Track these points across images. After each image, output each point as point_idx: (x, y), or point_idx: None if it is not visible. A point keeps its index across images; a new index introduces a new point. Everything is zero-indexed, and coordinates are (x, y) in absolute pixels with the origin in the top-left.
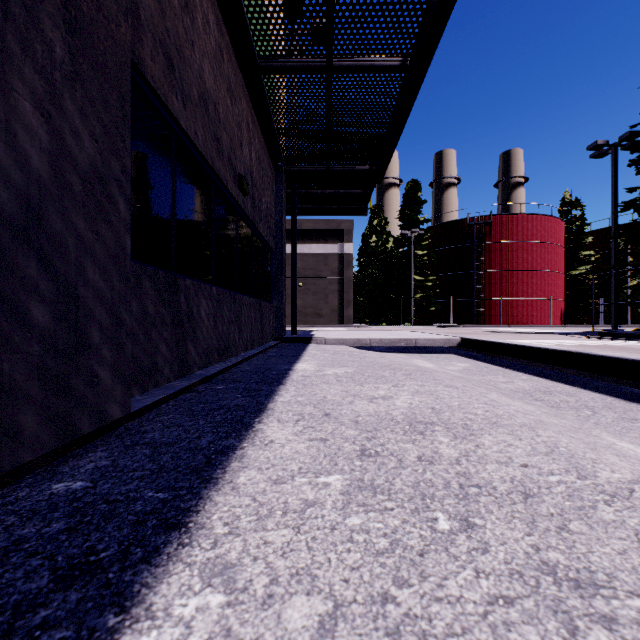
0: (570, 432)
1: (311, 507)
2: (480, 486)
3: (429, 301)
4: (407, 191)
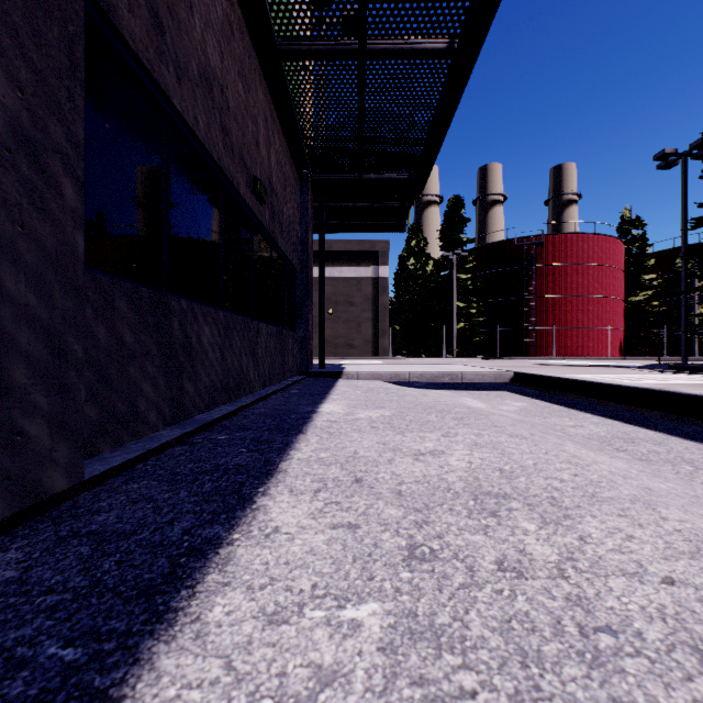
0: (695, 506)
1: (327, 688)
2: (614, 630)
3: (473, 330)
4: (449, 208)
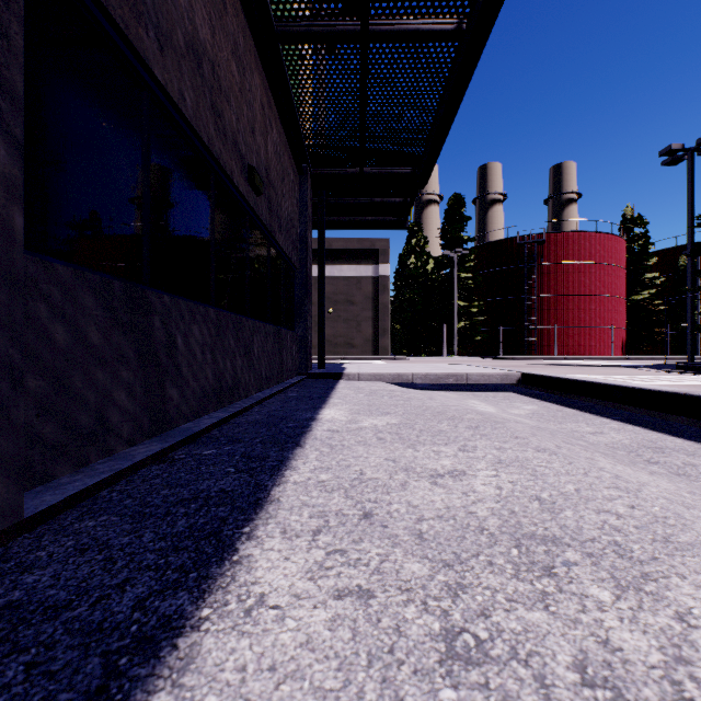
0: None
1: None
2: None
3: (474, 329)
4: (449, 206)
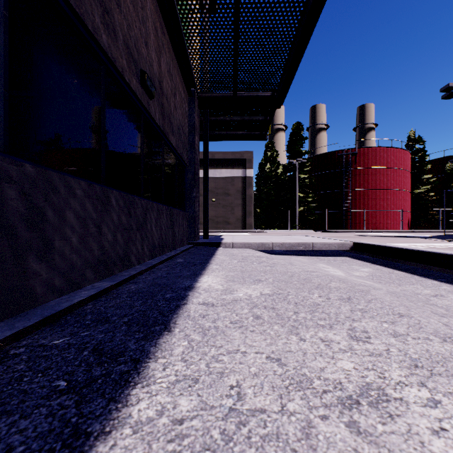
0: None
1: None
2: None
3: (309, 212)
4: (293, 130)
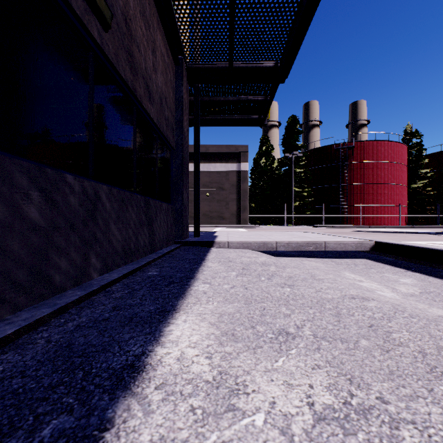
0: None
1: None
2: None
3: (304, 207)
4: (288, 124)
